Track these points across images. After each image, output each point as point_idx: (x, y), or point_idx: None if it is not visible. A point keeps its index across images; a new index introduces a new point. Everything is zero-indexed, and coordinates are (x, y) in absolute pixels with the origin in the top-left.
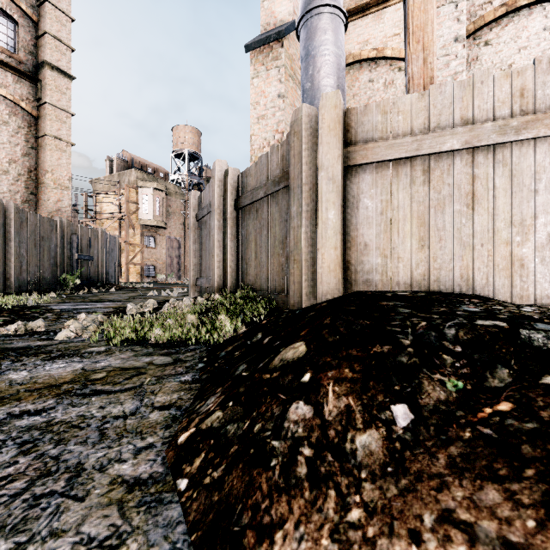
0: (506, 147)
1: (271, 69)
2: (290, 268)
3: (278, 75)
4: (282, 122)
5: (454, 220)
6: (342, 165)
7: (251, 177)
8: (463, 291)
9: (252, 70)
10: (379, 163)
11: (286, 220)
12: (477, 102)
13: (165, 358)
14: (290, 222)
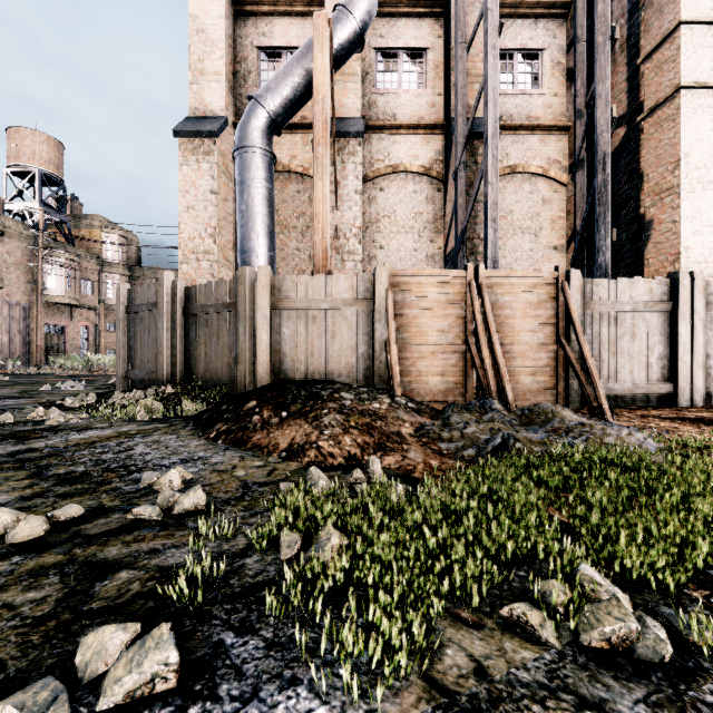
0: (347, 311)
1: (203, 162)
2: (238, 367)
3: (211, 171)
4: (215, 217)
5: (326, 344)
6: (271, 309)
7: (201, 293)
8: (330, 379)
9: (181, 156)
10: (291, 310)
11: (233, 333)
12: (336, 288)
13: (163, 425)
14: (238, 338)
